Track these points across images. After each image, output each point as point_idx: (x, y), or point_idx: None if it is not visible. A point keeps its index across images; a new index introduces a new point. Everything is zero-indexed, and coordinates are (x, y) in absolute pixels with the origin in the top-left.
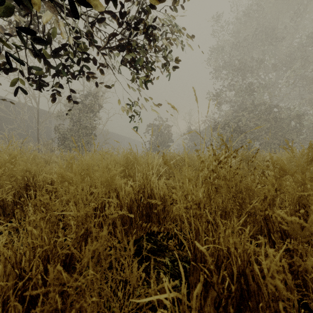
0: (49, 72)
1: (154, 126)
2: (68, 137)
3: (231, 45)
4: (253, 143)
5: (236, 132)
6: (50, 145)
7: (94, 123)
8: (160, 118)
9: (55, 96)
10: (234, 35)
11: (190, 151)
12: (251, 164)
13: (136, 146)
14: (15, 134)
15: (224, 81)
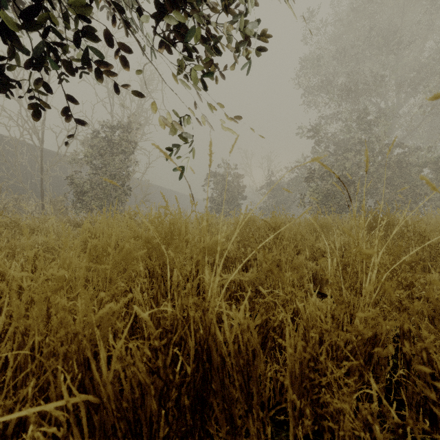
0: (17, 62)
1: (217, 176)
2: (87, 191)
3: (330, 56)
4: (365, 200)
5: (341, 184)
6: (60, 203)
7: (126, 171)
8: (226, 164)
9: (37, 112)
10: (336, 41)
11: (269, 212)
12: (388, 234)
13: (176, 200)
14: (7, 187)
15: (320, 110)
